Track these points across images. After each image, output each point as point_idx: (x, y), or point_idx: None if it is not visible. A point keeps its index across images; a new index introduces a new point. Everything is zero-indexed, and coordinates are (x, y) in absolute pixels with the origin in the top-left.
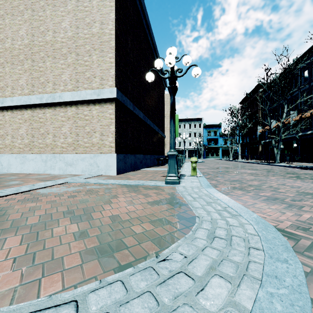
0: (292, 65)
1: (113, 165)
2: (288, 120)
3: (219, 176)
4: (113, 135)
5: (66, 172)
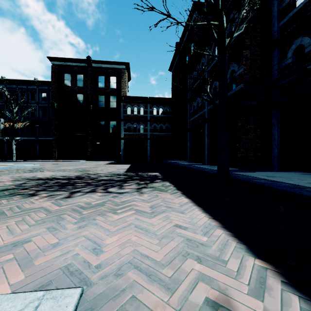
0: None
1: None
2: None
3: None
4: None
5: None
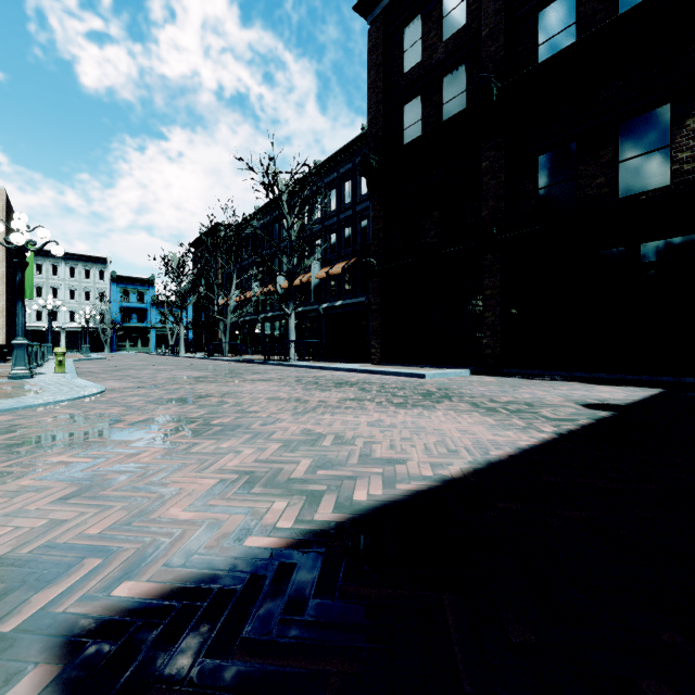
0: (255, 214)
1: None
2: (250, 294)
3: (106, 374)
4: None
5: None
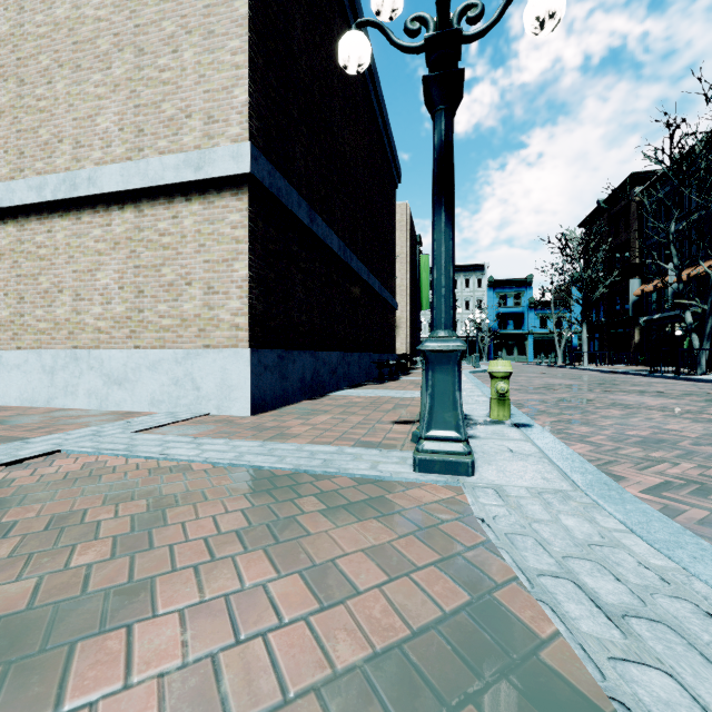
0: None
1: (242, 383)
2: None
3: (577, 421)
4: (243, 292)
5: (108, 405)
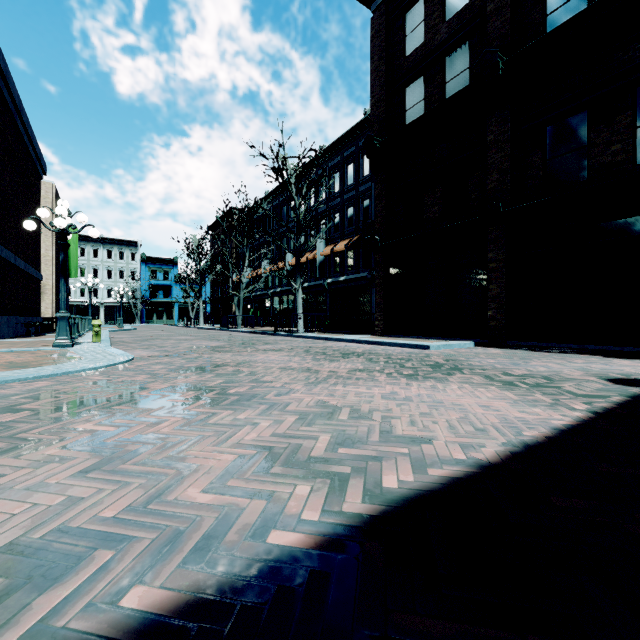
0: (265, 198)
1: None
2: (261, 271)
3: (135, 343)
4: None
5: None
